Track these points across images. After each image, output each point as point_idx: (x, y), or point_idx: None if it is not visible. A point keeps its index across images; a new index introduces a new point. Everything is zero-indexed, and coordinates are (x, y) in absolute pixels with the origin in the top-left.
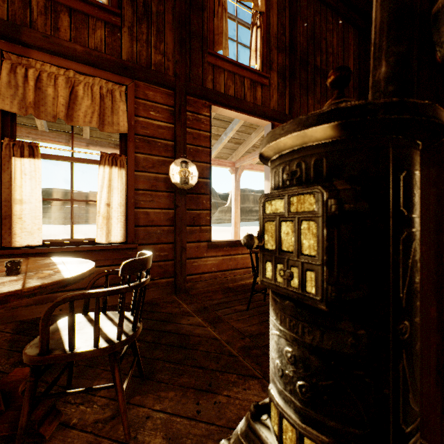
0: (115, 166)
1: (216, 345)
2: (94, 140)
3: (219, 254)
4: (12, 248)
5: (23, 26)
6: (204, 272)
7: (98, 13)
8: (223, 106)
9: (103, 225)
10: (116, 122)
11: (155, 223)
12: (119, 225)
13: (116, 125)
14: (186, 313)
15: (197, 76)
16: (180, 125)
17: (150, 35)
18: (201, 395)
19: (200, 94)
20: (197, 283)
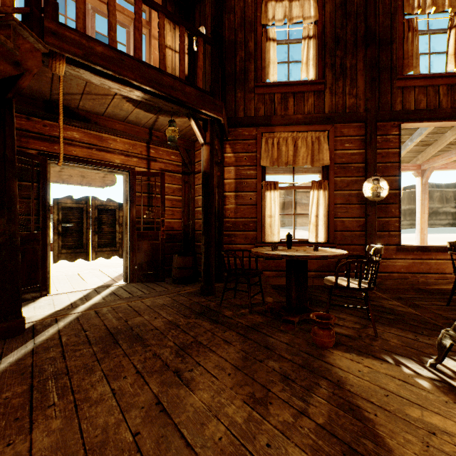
0: (320, 189)
1: (419, 318)
2: (288, 168)
3: (408, 257)
4: (265, 242)
5: (272, 115)
6: (392, 271)
7: (309, 88)
8: (413, 121)
9: (313, 230)
10: (321, 158)
11: (349, 229)
12: (323, 230)
13: (321, 160)
14: (383, 298)
15: (385, 103)
16: (370, 150)
17: (344, 86)
18: (416, 334)
19: (389, 118)
20: (385, 280)
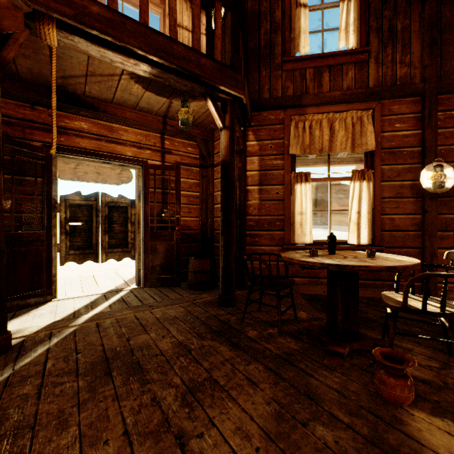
0: (362, 179)
1: None
2: (318, 159)
3: None
4: (294, 244)
5: (302, 94)
6: None
7: (349, 59)
8: None
9: (354, 229)
10: (364, 142)
11: (400, 228)
12: (367, 230)
13: (364, 145)
14: None
15: (449, 70)
16: (429, 129)
17: (394, 53)
18: None
19: None
20: (450, 292)
